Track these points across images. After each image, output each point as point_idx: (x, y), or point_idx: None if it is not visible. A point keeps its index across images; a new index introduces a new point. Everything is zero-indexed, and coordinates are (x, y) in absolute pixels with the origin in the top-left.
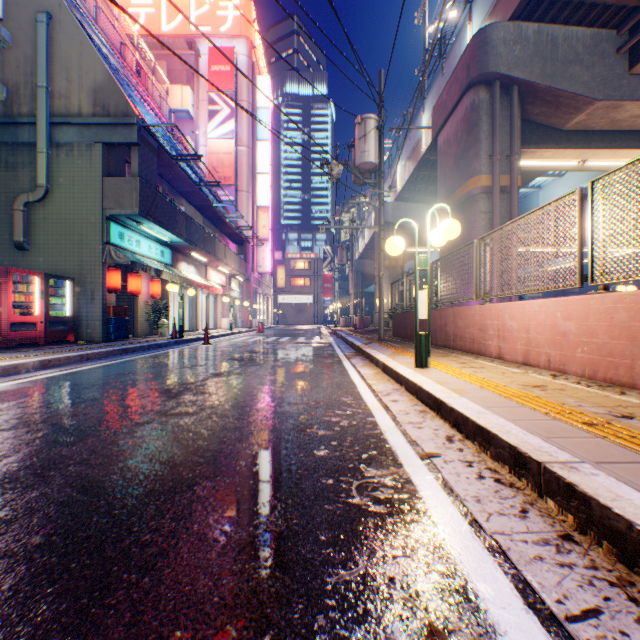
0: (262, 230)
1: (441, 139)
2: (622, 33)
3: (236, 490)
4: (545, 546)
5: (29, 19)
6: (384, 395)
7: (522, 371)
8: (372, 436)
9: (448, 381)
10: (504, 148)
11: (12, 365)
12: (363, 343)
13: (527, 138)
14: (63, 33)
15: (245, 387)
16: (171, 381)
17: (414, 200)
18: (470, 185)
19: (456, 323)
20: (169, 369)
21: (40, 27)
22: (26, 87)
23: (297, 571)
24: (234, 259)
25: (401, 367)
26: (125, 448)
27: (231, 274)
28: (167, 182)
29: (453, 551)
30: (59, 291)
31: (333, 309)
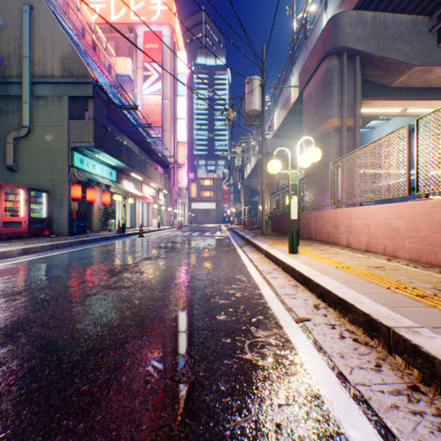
0: (180, 158)
1: (305, 94)
2: (433, 18)
3: (157, 347)
4: (398, 396)
5: (17, 9)
6: (267, 273)
7: (365, 256)
8: (259, 304)
9: (313, 263)
10: (350, 99)
11: (2, 252)
12: (251, 236)
13: (365, 93)
14: (41, 19)
15: (167, 267)
16: (114, 263)
17: (286, 137)
18: (326, 125)
19: (316, 222)
20: (114, 254)
21: (25, 15)
22: (15, 57)
23: (202, 418)
24: (161, 178)
25: (278, 253)
26: (76, 314)
27: (159, 188)
28: (114, 124)
29: (326, 400)
30: (38, 200)
31: (229, 213)
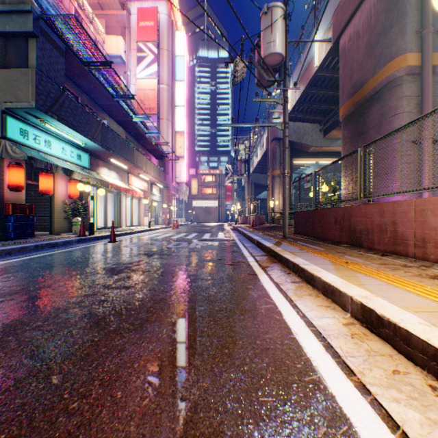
0: (179, 149)
1: (345, 37)
2: None
3: None
4: None
5: None
6: None
7: None
8: None
9: None
10: (434, 22)
11: None
12: (273, 243)
13: None
14: None
15: None
16: None
17: (301, 120)
18: (392, 67)
19: (426, 221)
20: None
21: None
22: None
23: None
24: (153, 169)
25: None
26: None
27: (152, 181)
28: (86, 94)
29: None
30: None
31: (233, 211)
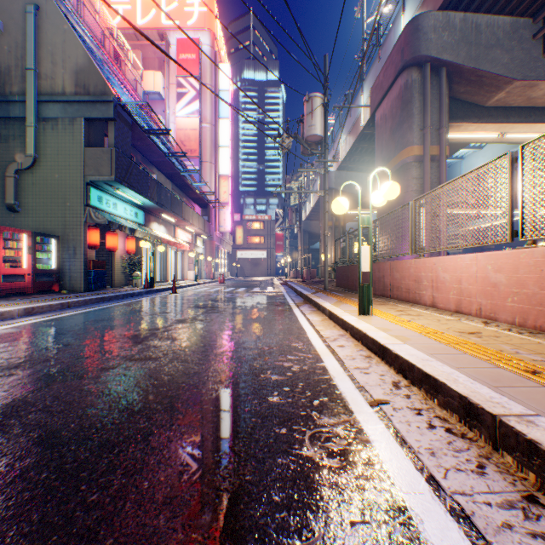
0: (223, 195)
1: (378, 115)
2: (538, 21)
3: (190, 441)
4: (511, 510)
5: (19, 10)
6: (331, 340)
7: (455, 318)
8: (322, 382)
9: (390, 328)
10: (434, 122)
11: None
12: (310, 292)
13: (453, 114)
14: (49, 22)
15: (205, 333)
16: (139, 327)
17: (354, 169)
18: (404, 154)
19: (393, 275)
20: (139, 316)
21: (29, 17)
22: (17, 69)
23: (249, 542)
24: (199, 220)
25: (346, 314)
26: (87, 394)
27: (196, 233)
28: (140, 153)
29: (414, 516)
30: (45, 247)
31: (284, 263)
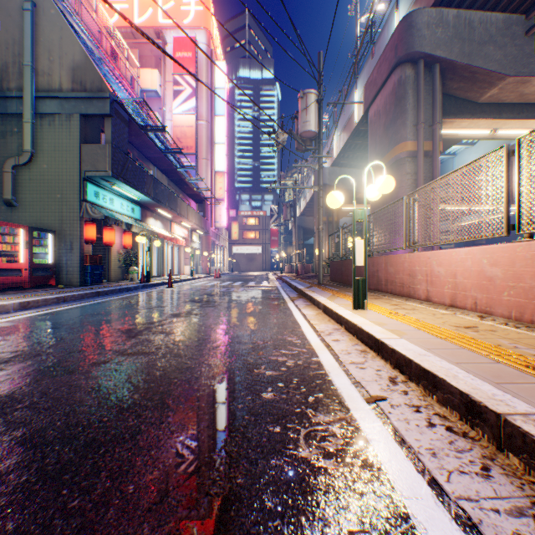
0: (219, 191)
1: (372, 111)
2: (530, 17)
3: (180, 440)
4: (521, 518)
5: (17, 7)
6: (326, 335)
7: (450, 312)
8: (317, 377)
9: (385, 322)
10: (427, 118)
11: None
12: (305, 287)
13: (447, 110)
14: (46, 19)
15: (200, 327)
16: (134, 321)
17: (347, 165)
18: (398, 150)
19: (387, 269)
20: (134, 310)
21: (26, 14)
22: (14, 66)
23: None
24: (195, 215)
25: (340, 309)
26: (76, 390)
27: (192, 228)
28: (137, 149)
29: (417, 524)
30: (42, 242)
31: (279, 258)
